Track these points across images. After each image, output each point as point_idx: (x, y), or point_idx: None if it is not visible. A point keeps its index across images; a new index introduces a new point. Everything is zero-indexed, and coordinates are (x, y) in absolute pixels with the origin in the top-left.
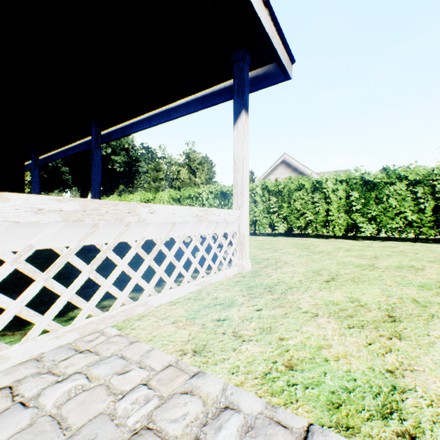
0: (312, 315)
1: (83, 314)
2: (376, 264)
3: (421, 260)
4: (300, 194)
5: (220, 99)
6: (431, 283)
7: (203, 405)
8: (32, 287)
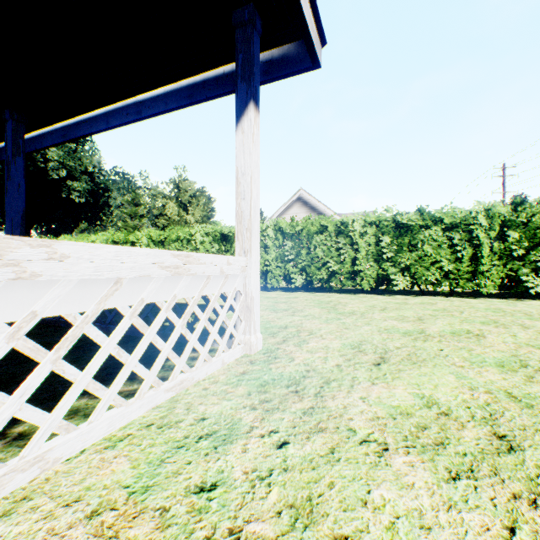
0: (379, 450)
1: None
2: (426, 330)
3: (472, 321)
4: (322, 239)
5: (216, 90)
6: (508, 359)
7: None
8: None
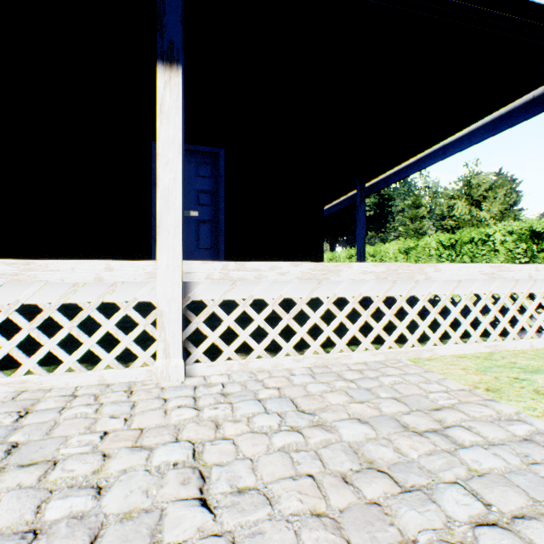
0: None
1: (386, 344)
2: None
3: None
4: None
5: (523, 116)
6: None
7: (496, 413)
8: (360, 319)
